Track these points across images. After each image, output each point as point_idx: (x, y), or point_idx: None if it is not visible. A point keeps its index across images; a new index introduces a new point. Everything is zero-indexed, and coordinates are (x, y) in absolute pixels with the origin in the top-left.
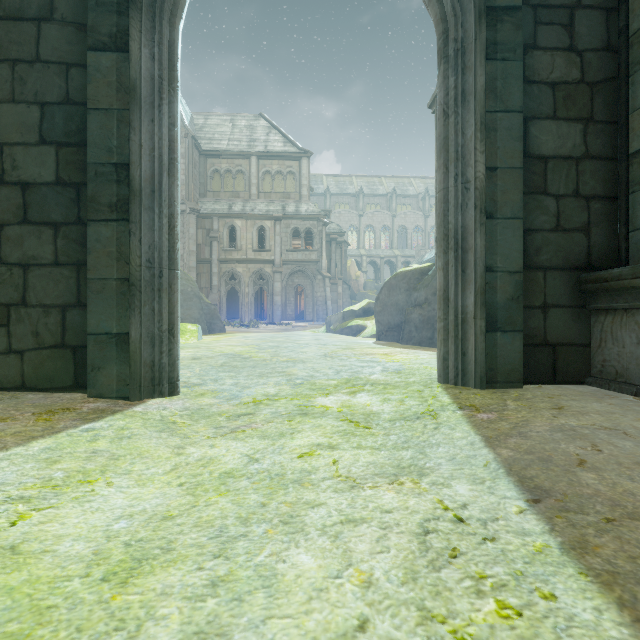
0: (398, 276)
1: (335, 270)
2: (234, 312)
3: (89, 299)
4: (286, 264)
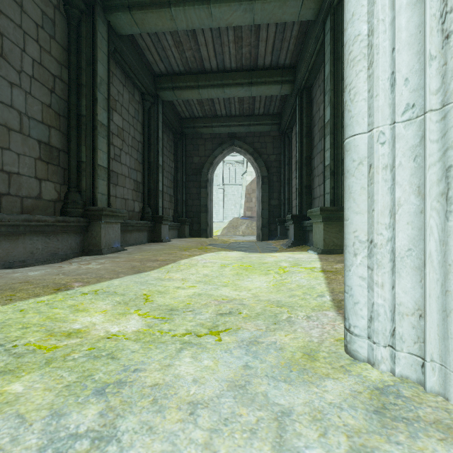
0: None
1: None
2: None
3: None
4: None
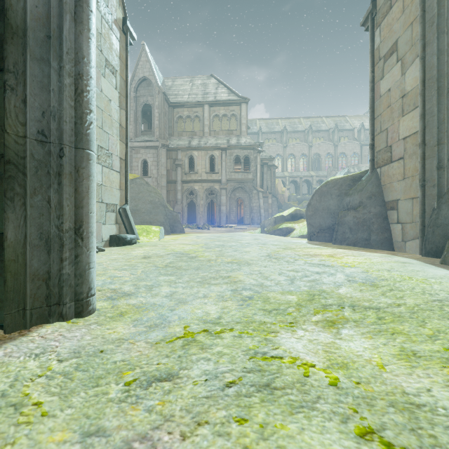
0: (329, 183)
1: (266, 187)
2: (193, 218)
3: None
4: (230, 182)
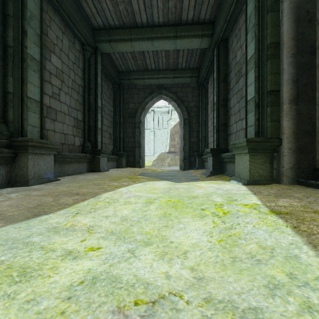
0: None
1: None
2: None
3: None
4: None
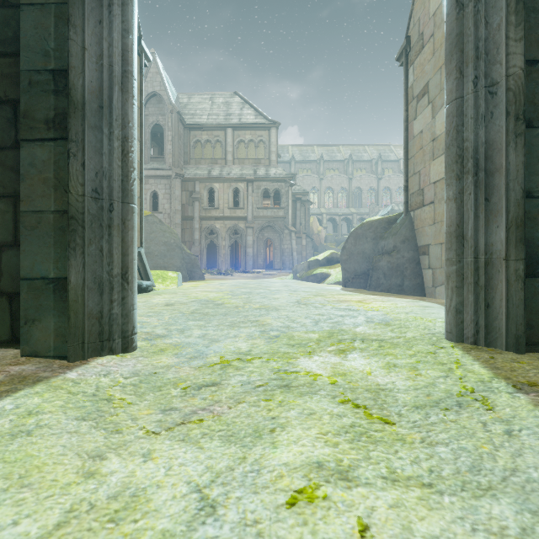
0: (364, 226)
1: (300, 225)
2: (213, 262)
3: (22, 236)
4: (257, 220)
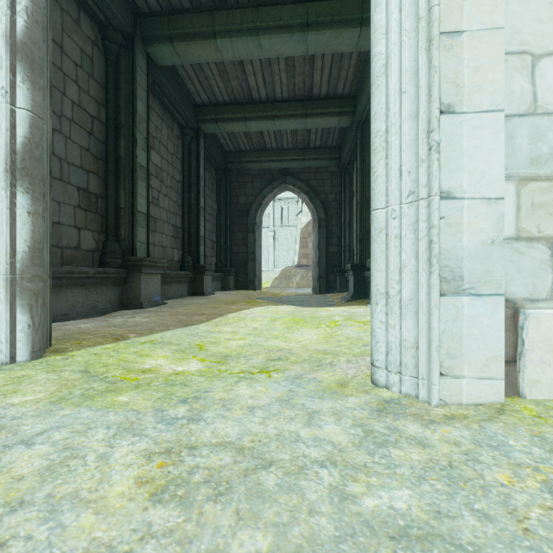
0: None
1: None
2: None
3: None
4: None
